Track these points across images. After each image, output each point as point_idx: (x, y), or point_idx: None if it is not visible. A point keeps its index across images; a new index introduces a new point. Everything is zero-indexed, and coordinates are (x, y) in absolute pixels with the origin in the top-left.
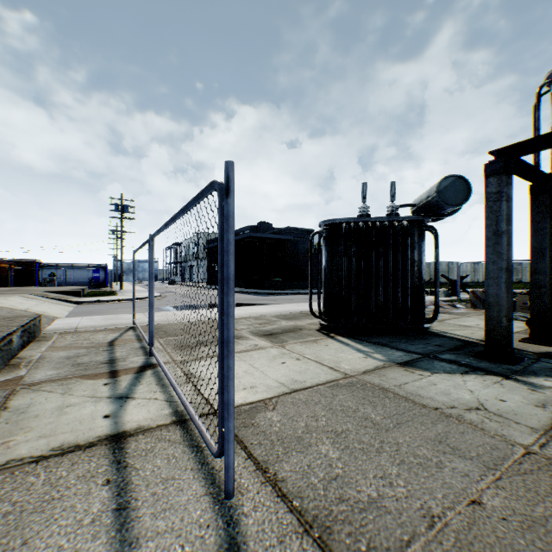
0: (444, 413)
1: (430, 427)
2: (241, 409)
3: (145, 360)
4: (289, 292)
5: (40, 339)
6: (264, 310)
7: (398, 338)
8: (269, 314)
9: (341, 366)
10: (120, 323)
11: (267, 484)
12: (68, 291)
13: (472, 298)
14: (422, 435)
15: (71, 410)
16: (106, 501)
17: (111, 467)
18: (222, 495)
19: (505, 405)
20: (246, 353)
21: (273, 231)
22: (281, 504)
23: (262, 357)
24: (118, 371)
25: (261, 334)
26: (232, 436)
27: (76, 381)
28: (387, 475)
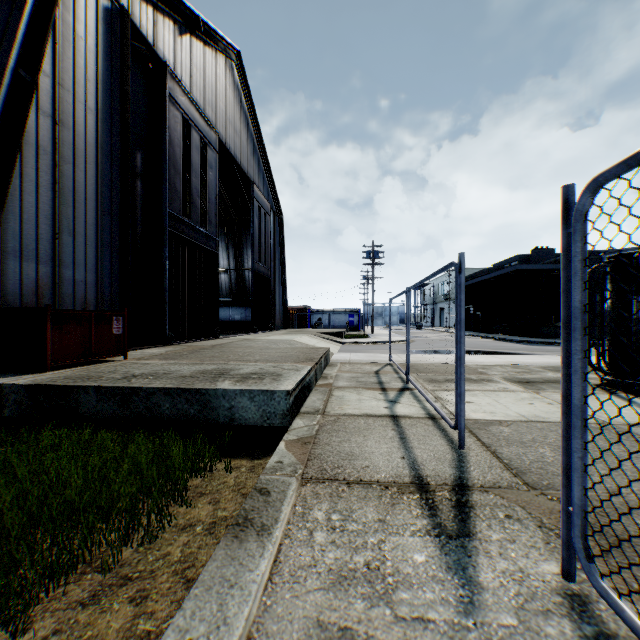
0: None
1: None
2: (477, 421)
3: (403, 385)
4: None
5: (330, 365)
6: (528, 360)
7: None
8: (533, 364)
9: (601, 416)
10: (379, 360)
11: (488, 451)
12: (333, 333)
13: None
14: None
15: (364, 401)
16: (394, 435)
17: (394, 426)
18: (456, 448)
19: None
20: (492, 392)
21: (555, 259)
22: (494, 459)
23: (508, 397)
24: (386, 388)
25: (515, 380)
26: (463, 414)
27: (362, 389)
28: (590, 471)
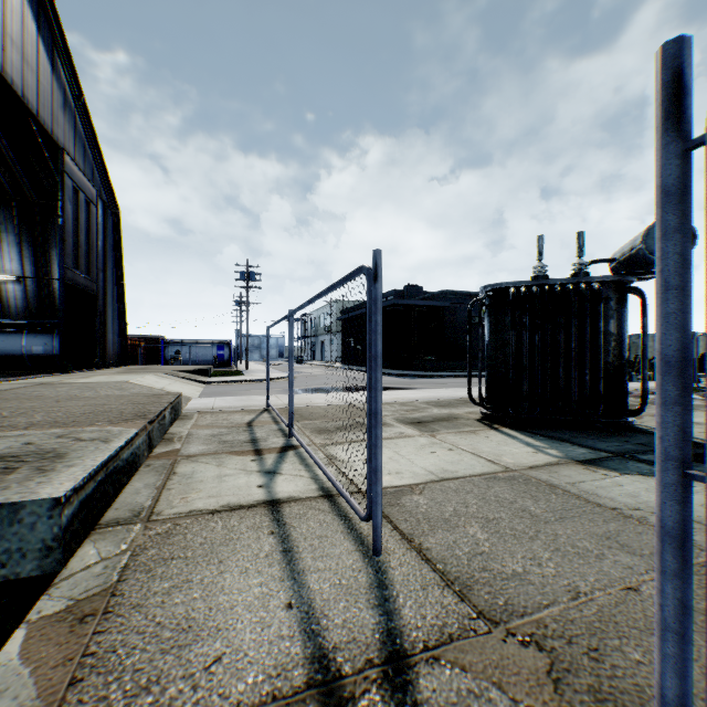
0: (622, 514)
1: (600, 524)
2: (386, 491)
3: (285, 442)
4: (444, 375)
5: (182, 417)
6: (411, 395)
7: (586, 433)
8: (418, 400)
9: (502, 460)
10: (253, 405)
11: (412, 550)
12: (195, 371)
13: None
14: (587, 531)
15: (228, 479)
16: (274, 545)
17: (272, 524)
18: (370, 553)
19: None
20: (390, 440)
21: (424, 296)
22: (425, 565)
23: (409, 445)
24: (261, 450)
25: (408, 421)
26: (380, 500)
27: (225, 456)
28: (537, 558)
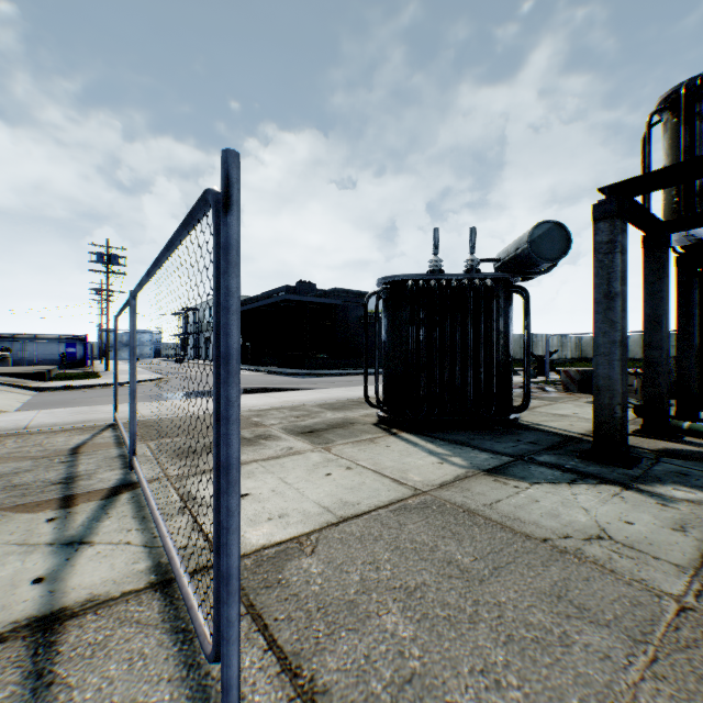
0: (557, 547)
1: (542, 572)
2: (262, 555)
3: (122, 477)
4: (337, 373)
5: None
6: (303, 396)
7: (481, 434)
8: (310, 402)
9: (408, 478)
10: (95, 419)
11: (299, 701)
12: (26, 373)
13: (564, 379)
14: (532, 588)
15: None
16: None
17: (23, 688)
18: None
19: (635, 530)
20: (275, 460)
21: (317, 293)
22: None
23: (298, 466)
24: (76, 496)
25: (298, 431)
26: (235, 632)
27: (2, 517)
28: (491, 667)
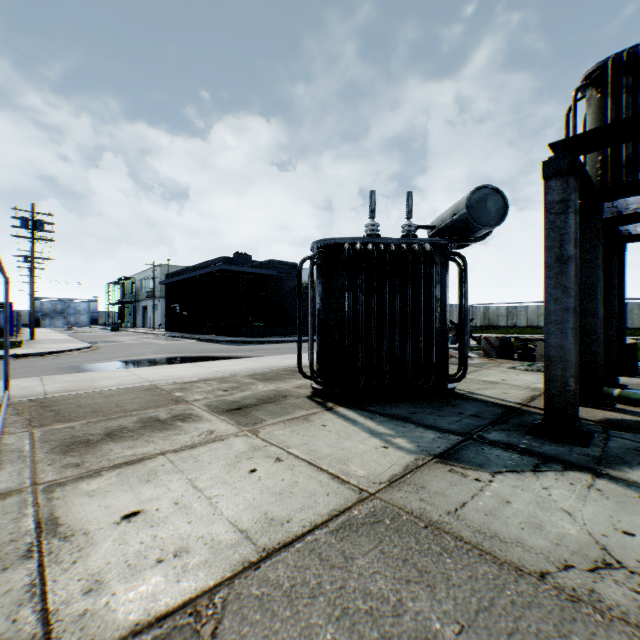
0: (563, 589)
1: None
2: None
3: None
4: (272, 340)
5: None
6: (235, 366)
7: (421, 406)
8: (241, 372)
9: (350, 472)
10: None
11: None
12: None
13: (485, 346)
14: None
15: None
16: None
17: None
18: None
19: None
20: (189, 451)
21: (253, 264)
22: None
23: (216, 460)
24: None
25: (224, 408)
26: None
27: None
28: None
